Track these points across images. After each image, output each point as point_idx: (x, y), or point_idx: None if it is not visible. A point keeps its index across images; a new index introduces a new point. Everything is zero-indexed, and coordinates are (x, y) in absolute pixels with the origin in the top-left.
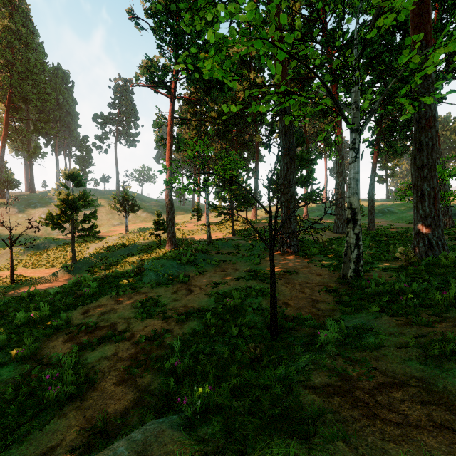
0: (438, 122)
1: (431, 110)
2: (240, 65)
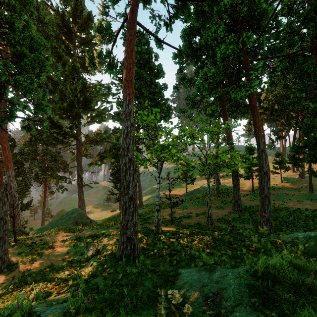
0: (267, 168)
1: (260, 163)
2: None
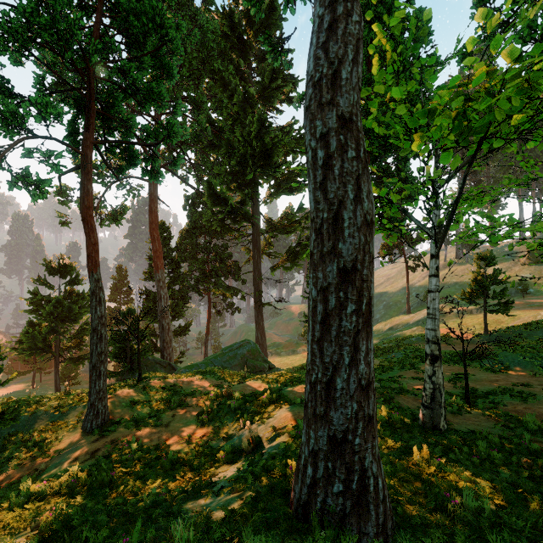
0: None
1: None
2: None
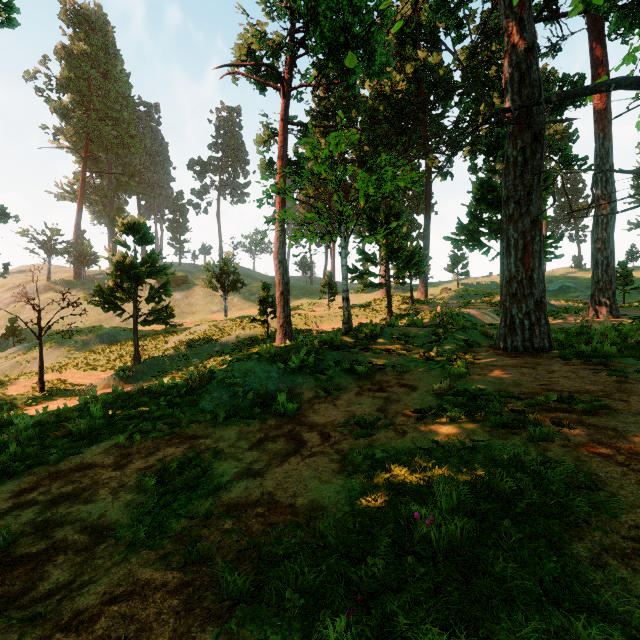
0: None
1: None
2: (399, 46)
